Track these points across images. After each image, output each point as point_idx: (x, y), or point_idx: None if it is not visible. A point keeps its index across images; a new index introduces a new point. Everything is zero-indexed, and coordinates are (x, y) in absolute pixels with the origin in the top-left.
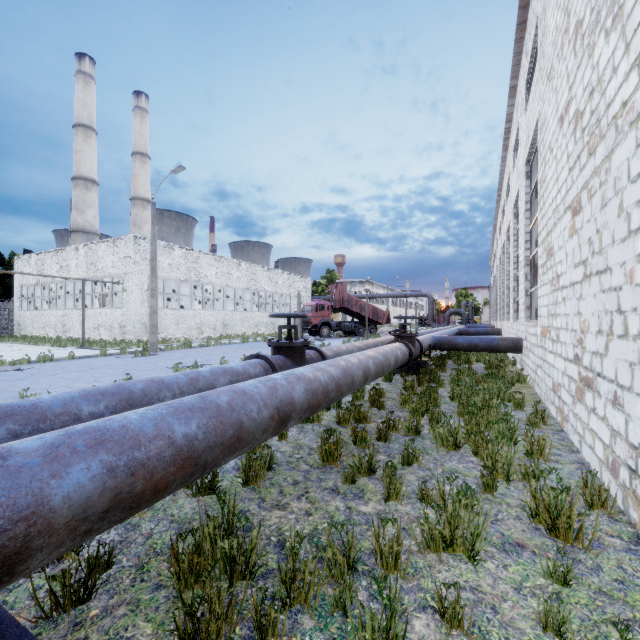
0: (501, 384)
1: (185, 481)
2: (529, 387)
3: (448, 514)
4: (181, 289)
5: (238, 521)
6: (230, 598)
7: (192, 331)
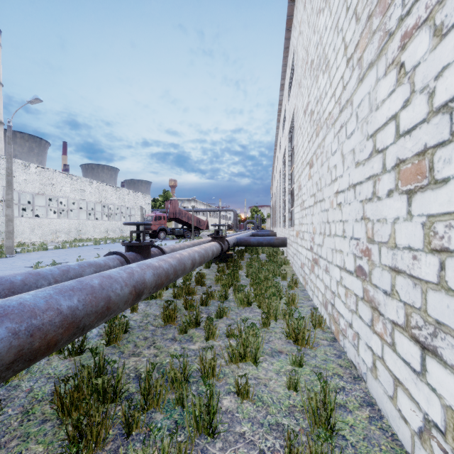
0: (275, 266)
1: (69, 339)
2: (290, 267)
3: (242, 340)
4: (35, 201)
5: (106, 367)
6: (105, 411)
7: (47, 236)
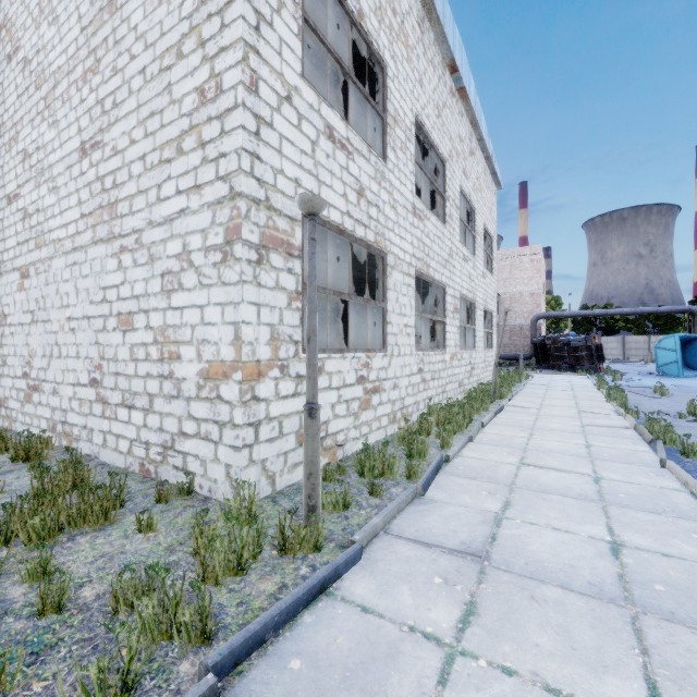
0: None
1: None
2: None
3: None
4: None
5: None
6: None
7: None
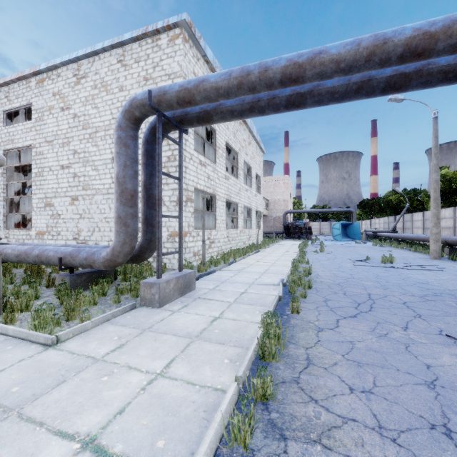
0: None
1: None
2: None
3: None
4: None
5: None
6: None
7: None
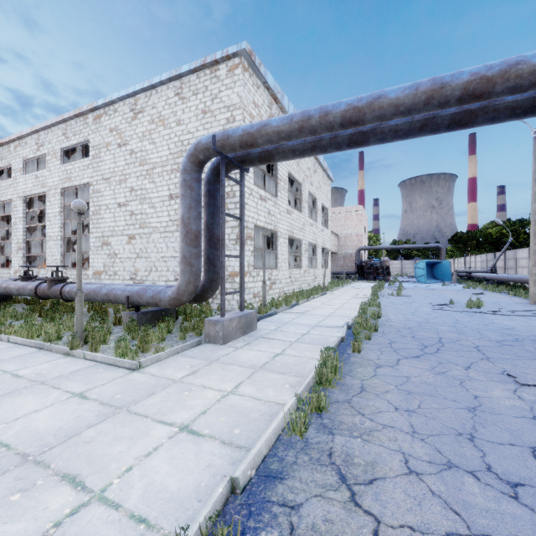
0: None
1: None
2: None
3: None
4: None
5: None
6: None
7: None
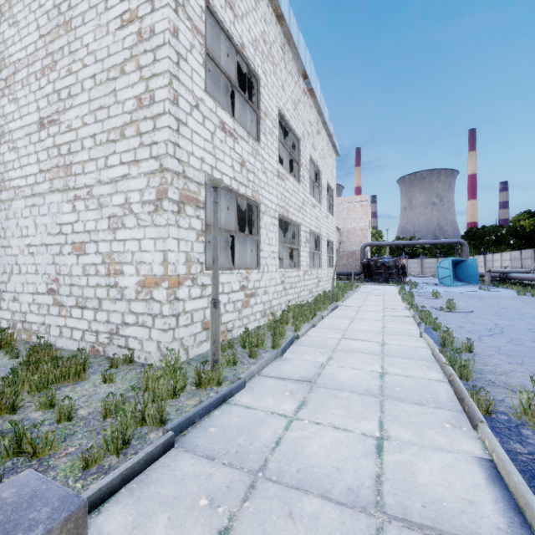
0: None
1: None
2: None
3: None
4: None
5: None
6: None
7: None
